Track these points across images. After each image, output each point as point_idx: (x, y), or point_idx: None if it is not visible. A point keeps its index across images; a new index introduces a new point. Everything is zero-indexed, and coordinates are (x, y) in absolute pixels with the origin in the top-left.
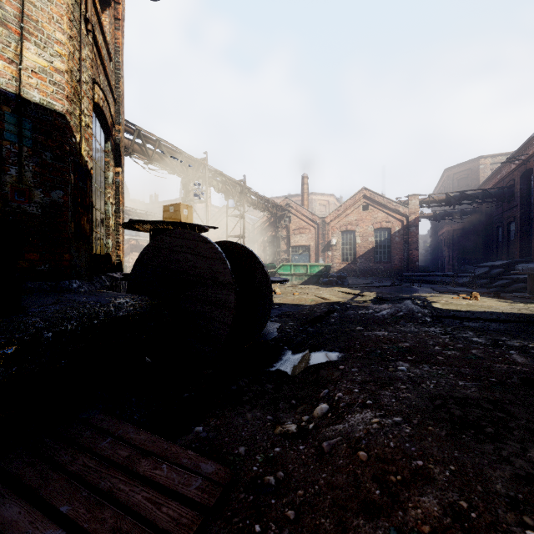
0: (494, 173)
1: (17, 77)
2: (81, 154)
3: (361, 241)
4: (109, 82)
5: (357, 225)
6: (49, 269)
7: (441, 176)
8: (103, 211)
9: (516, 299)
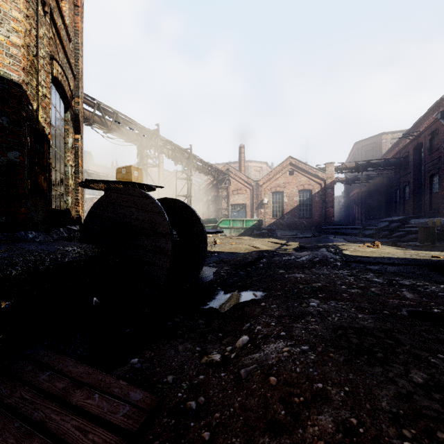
0: (393, 146)
1: None
2: (38, 120)
3: (288, 200)
4: (68, 59)
5: (284, 187)
6: (6, 221)
7: (352, 148)
8: (62, 172)
9: (410, 247)
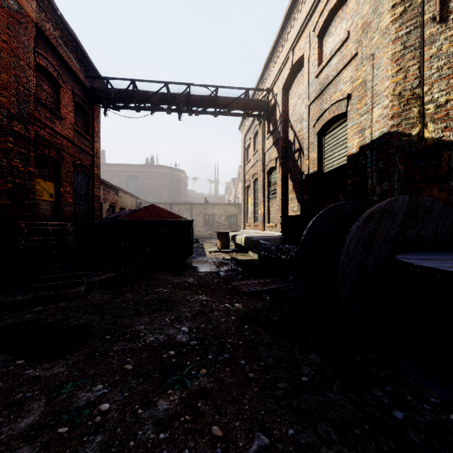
0: None
1: (371, 132)
2: (422, 140)
3: None
4: None
5: None
6: None
7: None
8: None
9: None
